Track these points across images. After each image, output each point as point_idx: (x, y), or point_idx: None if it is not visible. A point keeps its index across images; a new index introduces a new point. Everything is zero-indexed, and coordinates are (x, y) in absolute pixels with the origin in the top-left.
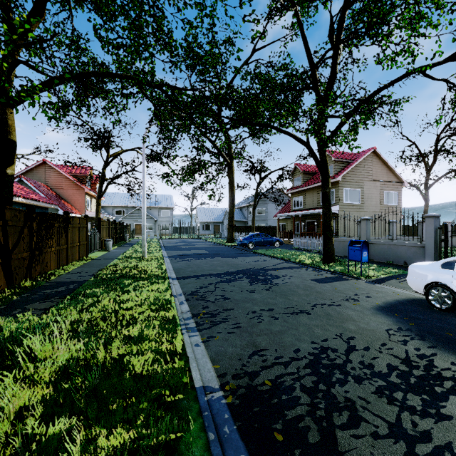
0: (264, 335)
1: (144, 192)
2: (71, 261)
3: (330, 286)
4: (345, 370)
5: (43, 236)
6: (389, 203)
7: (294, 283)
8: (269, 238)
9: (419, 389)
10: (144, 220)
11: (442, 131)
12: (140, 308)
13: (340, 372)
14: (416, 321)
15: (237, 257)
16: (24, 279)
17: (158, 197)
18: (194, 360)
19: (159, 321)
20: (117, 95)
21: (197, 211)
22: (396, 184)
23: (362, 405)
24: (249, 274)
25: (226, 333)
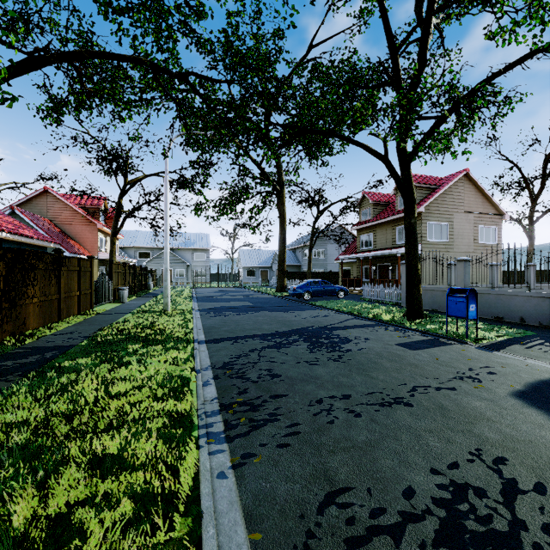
0: (342, 451)
1: (166, 225)
2: (66, 317)
3: (427, 354)
4: None
5: (18, 282)
6: (485, 241)
7: (374, 350)
8: (331, 286)
9: None
10: (167, 262)
11: None
12: (139, 394)
13: None
14: None
15: (290, 311)
16: None
17: (191, 236)
18: (213, 516)
19: (163, 422)
20: (134, 100)
21: (240, 253)
22: (494, 216)
23: None
24: (308, 336)
25: (274, 446)
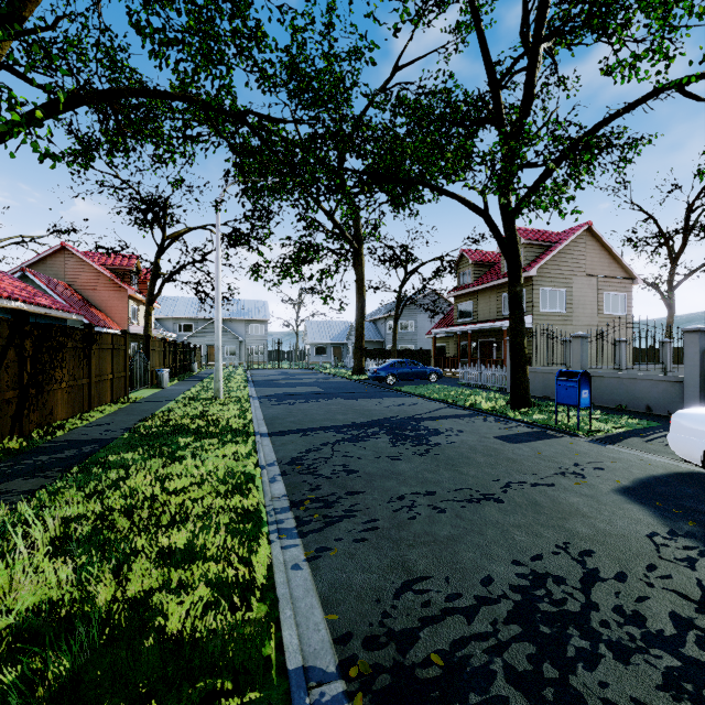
0: (422, 545)
1: (218, 293)
2: (97, 405)
3: (528, 448)
4: (589, 629)
5: (46, 364)
6: (612, 312)
7: (467, 444)
8: (421, 367)
9: None
10: (219, 338)
11: (697, 196)
12: (199, 491)
13: (581, 634)
14: (698, 517)
15: (369, 398)
16: (8, 436)
17: (245, 303)
18: (289, 601)
19: (230, 517)
20: (177, 137)
21: (306, 325)
22: (624, 281)
23: None
24: (390, 427)
25: (351, 540)
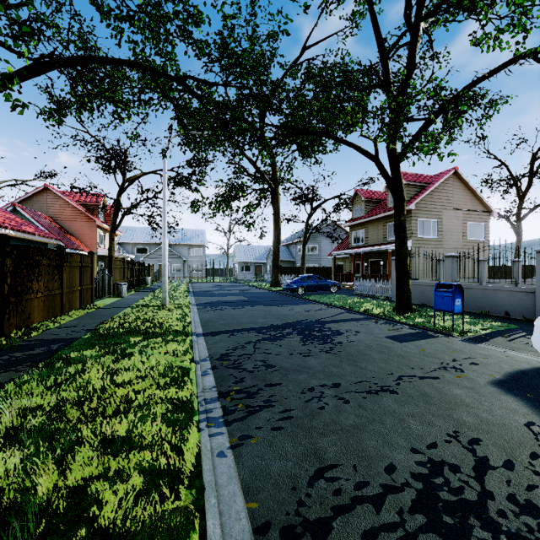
0: (331, 434)
1: (165, 222)
2: (68, 311)
3: (414, 346)
4: (488, 519)
5: (24, 278)
6: (474, 237)
7: (364, 343)
8: (324, 281)
9: None
10: (165, 258)
11: (539, 147)
12: (142, 383)
13: (482, 525)
14: None
15: (284, 305)
16: None
17: (188, 232)
18: (214, 489)
19: (166, 407)
20: (133, 101)
21: (235, 249)
22: (483, 213)
23: None
24: (301, 329)
25: (269, 429)
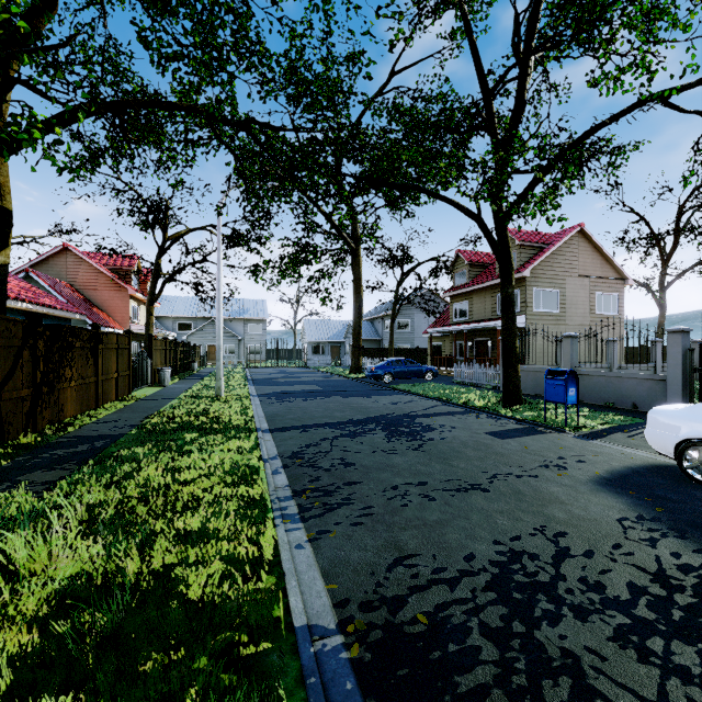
0: (413, 528)
1: (219, 294)
2: (103, 403)
3: (517, 443)
4: (555, 595)
5: (56, 363)
6: (604, 311)
7: (459, 439)
8: (417, 366)
9: (691, 632)
10: (220, 338)
11: (687, 199)
12: (208, 481)
13: (548, 599)
14: (666, 504)
15: (367, 396)
16: (23, 432)
17: (244, 302)
18: (294, 574)
19: (238, 504)
20: (179, 141)
21: (304, 324)
22: (615, 281)
23: (593, 665)
24: (386, 424)
25: (348, 524)
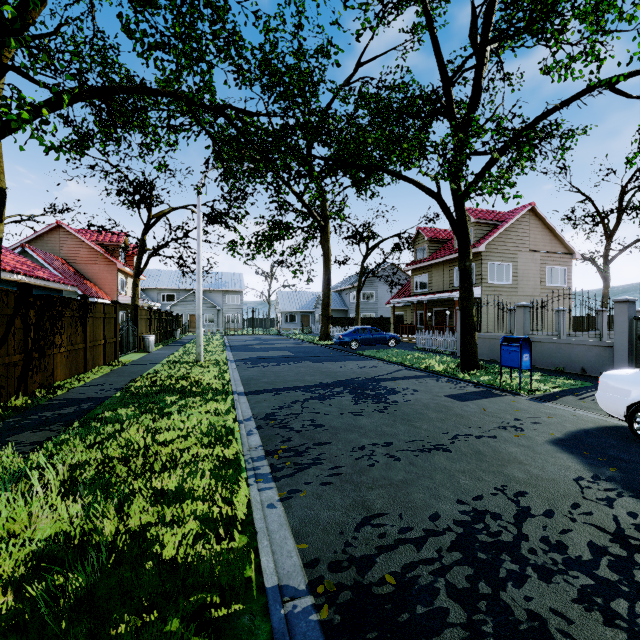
0: (380, 488)
1: (199, 267)
2: (92, 368)
3: (475, 405)
4: (519, 555)
5: (47, 331)
6: (553, 283)
7: (421, 402)
8: (381, 334)
9: None
10: (200, 308)
11: (629, 180)
12: (185, 442)
13: (512, 559)
14: (619, 464)
15: (335, 361)
16: (15, 395)
17: (222, 275)
18: (266, 533)
19: (213, 464)
20: (162, 127)
21: (278, 295)
22: (563, 256)
23: (560, 628)
24: (353, 387)
25: (318, 484)
